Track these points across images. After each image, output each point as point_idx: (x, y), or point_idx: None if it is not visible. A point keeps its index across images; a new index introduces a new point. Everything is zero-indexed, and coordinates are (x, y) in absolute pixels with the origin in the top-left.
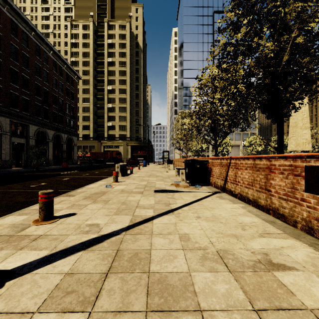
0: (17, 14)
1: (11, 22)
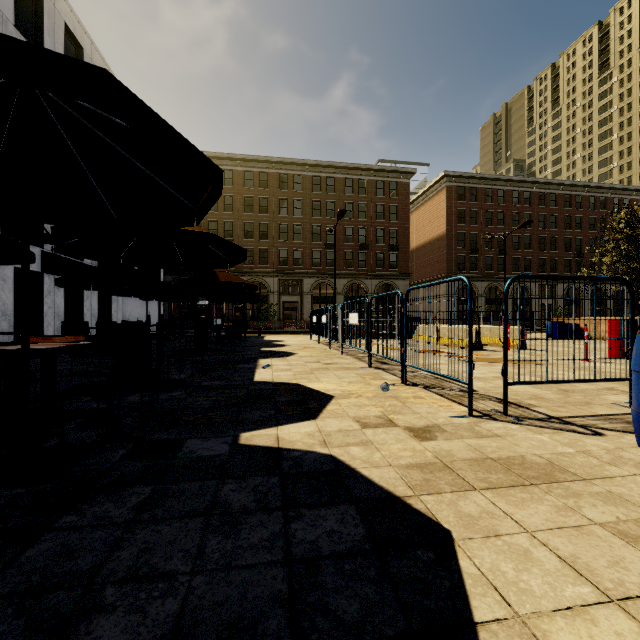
0: (544, 184)
1: (539, 194)
